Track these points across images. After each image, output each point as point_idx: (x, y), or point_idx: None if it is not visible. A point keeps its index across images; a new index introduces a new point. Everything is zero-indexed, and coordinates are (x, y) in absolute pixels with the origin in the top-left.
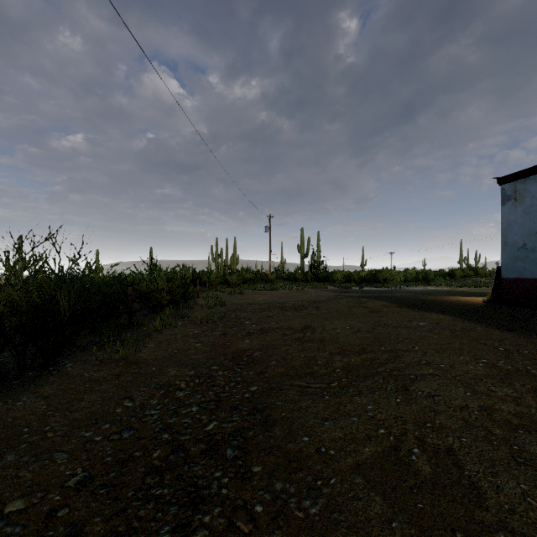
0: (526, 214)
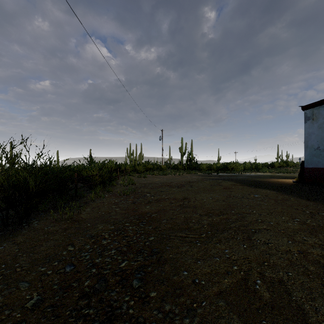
0: (319, 128)
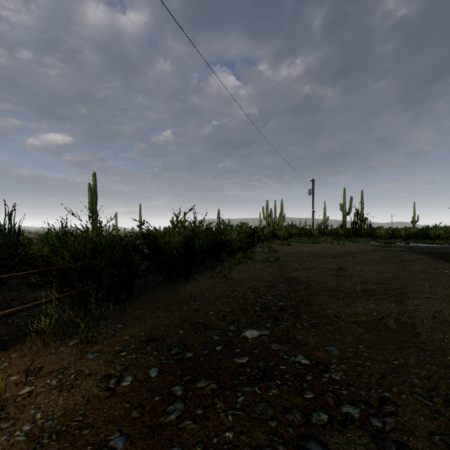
0: None
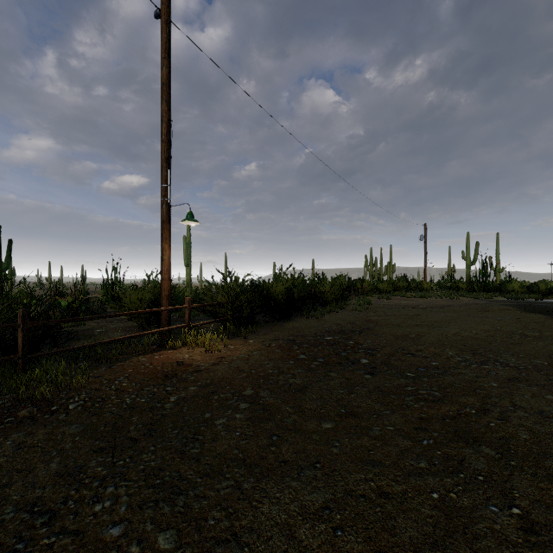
0: None
